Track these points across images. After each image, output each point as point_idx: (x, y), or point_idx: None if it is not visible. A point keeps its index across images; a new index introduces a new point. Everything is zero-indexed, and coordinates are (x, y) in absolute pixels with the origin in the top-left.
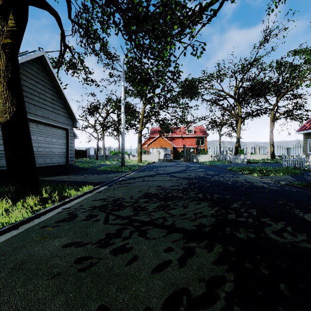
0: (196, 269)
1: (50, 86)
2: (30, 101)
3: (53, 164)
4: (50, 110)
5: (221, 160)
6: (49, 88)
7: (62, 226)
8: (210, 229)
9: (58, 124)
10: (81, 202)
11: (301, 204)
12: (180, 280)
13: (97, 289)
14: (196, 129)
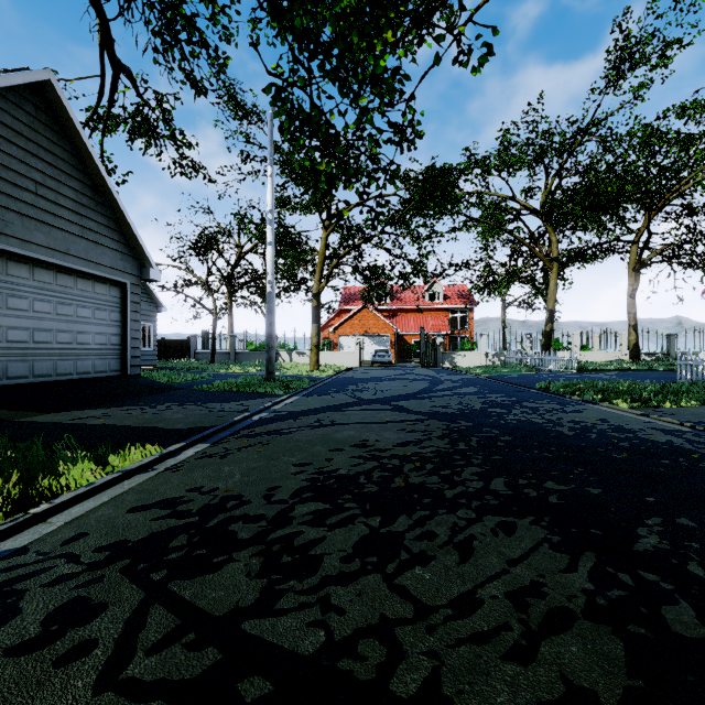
0: None
1: (73, 168)
2: (10, 203)
3: (81, 377)
4: (72, 232)
5: (510, 364)
6: (69, 172)
7: None
8: None
9: (95, 271)
10: (88, 520)
11: None
12: None
13: None
14: (448, 291)
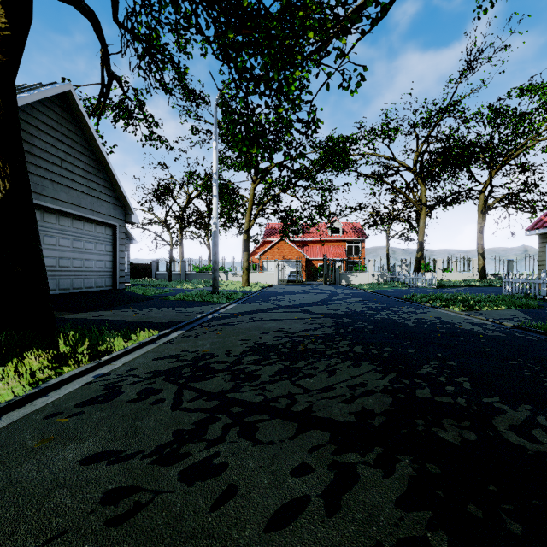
0: (363, 521)
1: (83, 147)
2: (46, 174)
3: (88, 290)
4: (82, 191)
5: (390, 282)
6: (80, 151)
7: (88, 415)
8: (383, 420)
9: (97, 217)
10: (133, 363)
11: None
12: None
13: None
14: (345, 227)
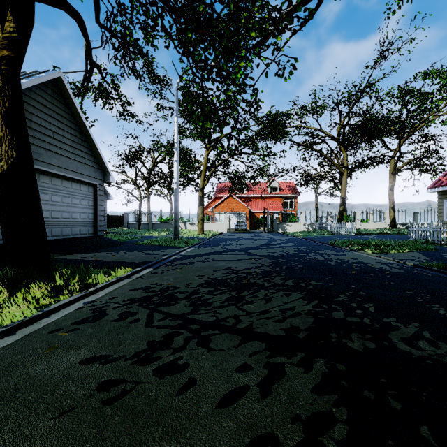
0: (287, 401)
1: (70, 122)
2: (41, 144)
3: (74, 237)
4: (70, 157)
5: (318, 230)
6: (68, 125)
7: (82, 330)
8: (306, 334)
9: (81, 178)
10: (113, 293)
11: (440, 296)
12: (262, 419)
13: (130, 436)
14: (282, 185)
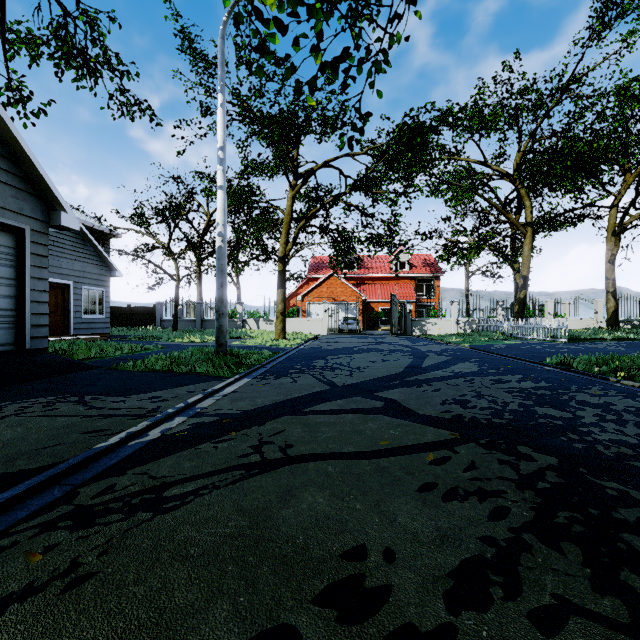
0: None
1: None
2: None
3: None
4: None
5: (484, 332)
6: None
7: None
8: None
9: None
10: None
11: None
12: None
13: None
14: (413, 260)
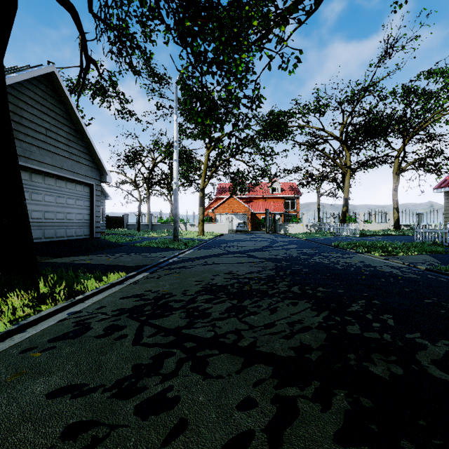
0: None
1: (65, 119)
2: (33, 141)
3: (69, 238)
4: (64, 156)
5: (321, 232)
6: (63, 122)
7: (59, 349)
8: (319, 355)
9: (76, 177)
10: (102, 302)
11: None
12: None
13: None
14: (283, 186)
